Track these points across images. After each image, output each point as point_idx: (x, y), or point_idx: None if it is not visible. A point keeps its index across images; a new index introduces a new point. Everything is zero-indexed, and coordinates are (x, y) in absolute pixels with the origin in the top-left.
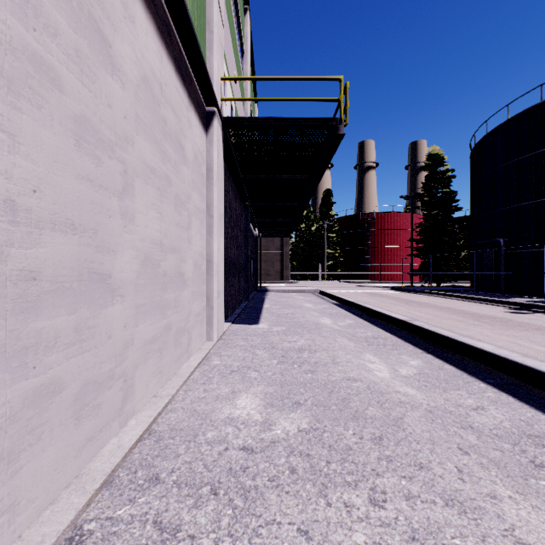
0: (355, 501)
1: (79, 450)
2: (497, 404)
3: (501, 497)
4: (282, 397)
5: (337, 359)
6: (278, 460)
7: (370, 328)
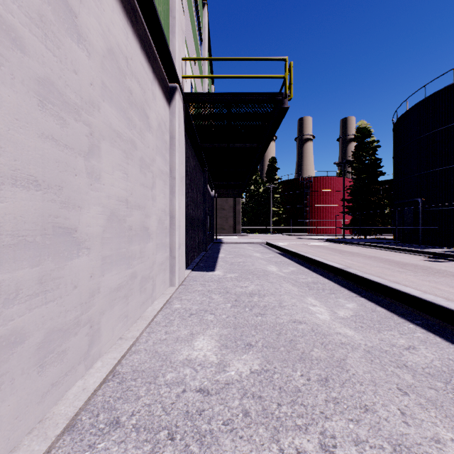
0: (306, 447)
1: (43, 395)
2: (427, 344)
3: (445, 440)
4: (235, 339)
5: (283, 303)
6: (232, 402)
7: (310, 274)
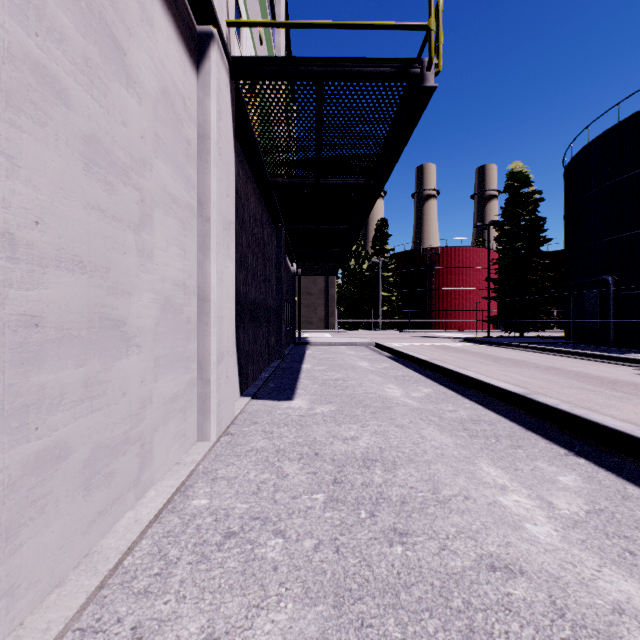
0: None
1: None
2: None
3: None
4: None
5: (442, 490)
6: None
7: (461, 402)
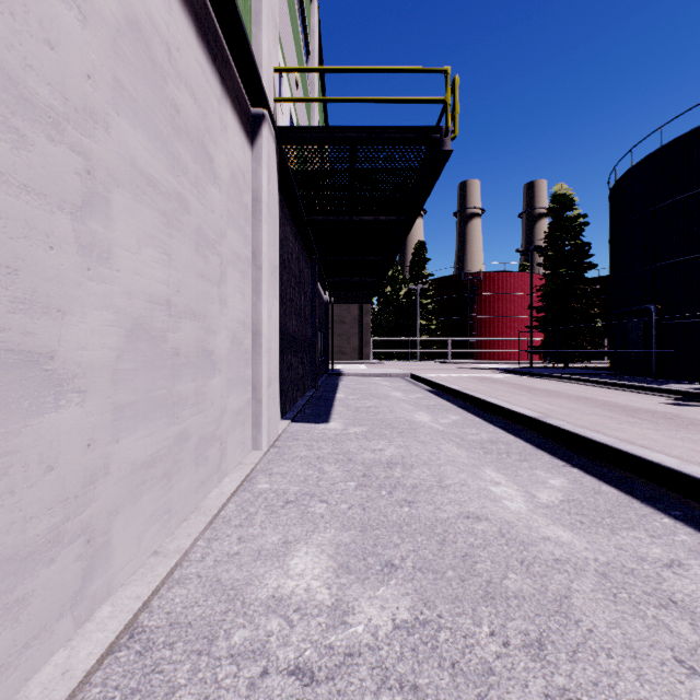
0: None
1: None
2: None
3: None
4: (364, 552)
5: (446, 480)
6: None
7: (485, 427)
